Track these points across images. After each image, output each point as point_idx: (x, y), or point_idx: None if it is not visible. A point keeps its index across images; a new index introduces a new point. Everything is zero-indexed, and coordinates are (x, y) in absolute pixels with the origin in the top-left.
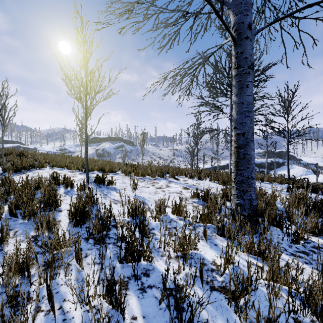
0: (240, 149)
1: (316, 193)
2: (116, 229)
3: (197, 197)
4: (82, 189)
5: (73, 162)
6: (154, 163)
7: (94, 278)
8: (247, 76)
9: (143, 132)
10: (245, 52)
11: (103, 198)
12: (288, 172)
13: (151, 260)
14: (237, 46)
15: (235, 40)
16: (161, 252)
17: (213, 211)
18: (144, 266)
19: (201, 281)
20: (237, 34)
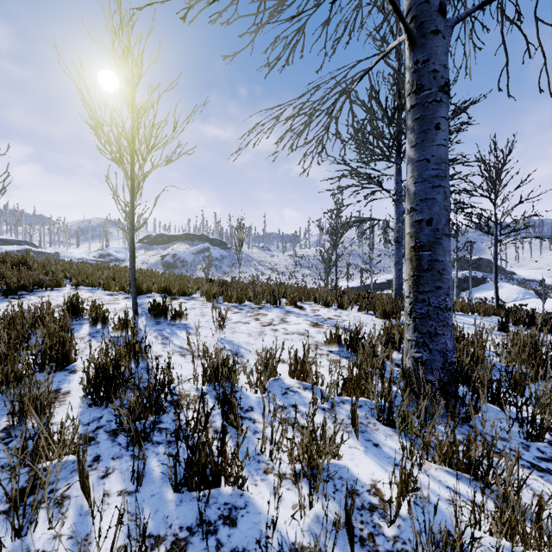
0: (424, 252)
1: (550, 332)
2: (174, 413)
3: (336, 343)
4: (123, 327)
5: (116, 277)
6: (261, 279)
7: (99, 548)
8: (436, 107)
9: (240, 225)
10: (433, 60)
11: (161, 345)
12: (496, 294)
13: (242, 483)
14: (416, 49)
15: (413, 36)
16: (264, 463)
17: (368, 372)
18: (227, 499)
19: (349, 539)
20: (417, 25)
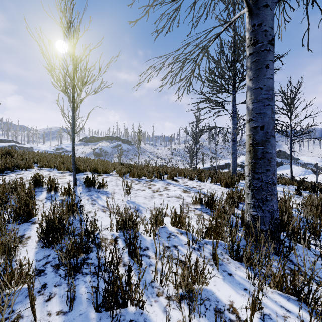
0: (258, 147)
1: None
2: (97, 253)
3: (199, 203)
4: (67, 194)
5: (65, 162)
6: (151, 162)
7: None
8: (266, 54)
9: (139, 130)
10: (264, 24)
11: (90, 205)
12: (291, 172)
13: (142, 305)
14: (253, 17)
15: (251, 8)
16: (156, 288)
17: (222, 224)
18: (131, 317)
19: None
20: (254, 1)
